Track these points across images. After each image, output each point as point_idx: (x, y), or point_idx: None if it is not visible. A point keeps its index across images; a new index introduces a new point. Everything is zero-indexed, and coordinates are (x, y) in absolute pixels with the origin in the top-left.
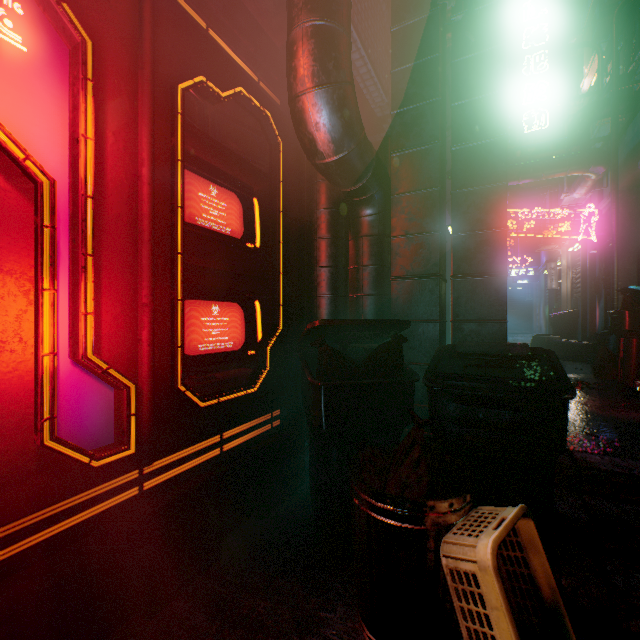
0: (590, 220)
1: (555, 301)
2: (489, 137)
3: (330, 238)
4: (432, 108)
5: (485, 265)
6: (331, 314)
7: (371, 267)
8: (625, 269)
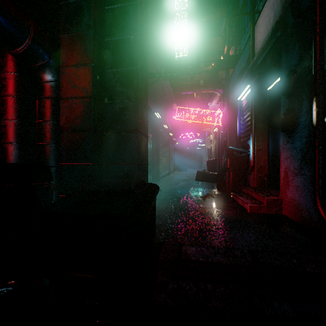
0: (219, 116)
1: (210, 154)
2: (128, 34)
3: (14, 96)
4: (88, 4)
5: (126, 124)
6: (14, 158)
7: (49, 122)
8: (232, 140)
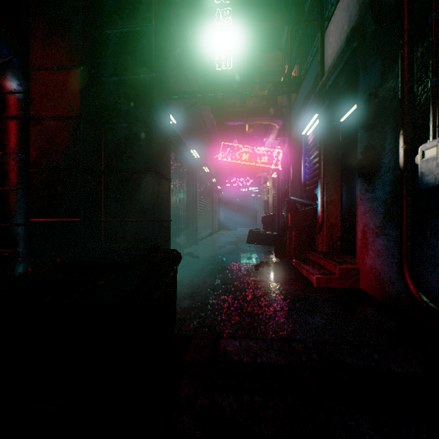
0: (278, 156)
1: (267, 208)
2: (138, 25)
3: None
4: None
5: (135, 161)
6: None
7: (14, 155)
8: (295, 188)
